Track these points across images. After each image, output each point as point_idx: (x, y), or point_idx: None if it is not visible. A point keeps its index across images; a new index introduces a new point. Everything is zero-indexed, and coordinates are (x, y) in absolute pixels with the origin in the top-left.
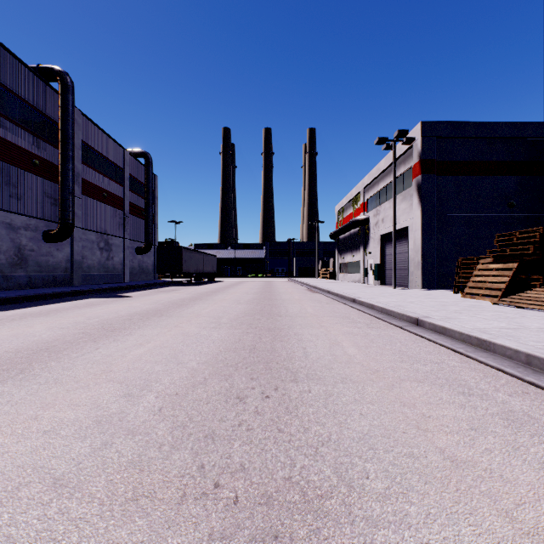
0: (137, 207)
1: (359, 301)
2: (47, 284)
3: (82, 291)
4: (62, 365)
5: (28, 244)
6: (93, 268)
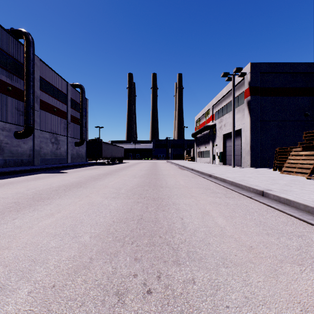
0: (75, 118)
1: (214, 176)
2: (17, 164)
3: (37, 169)
4: None
5: (4, 139)
6: (47, 154)
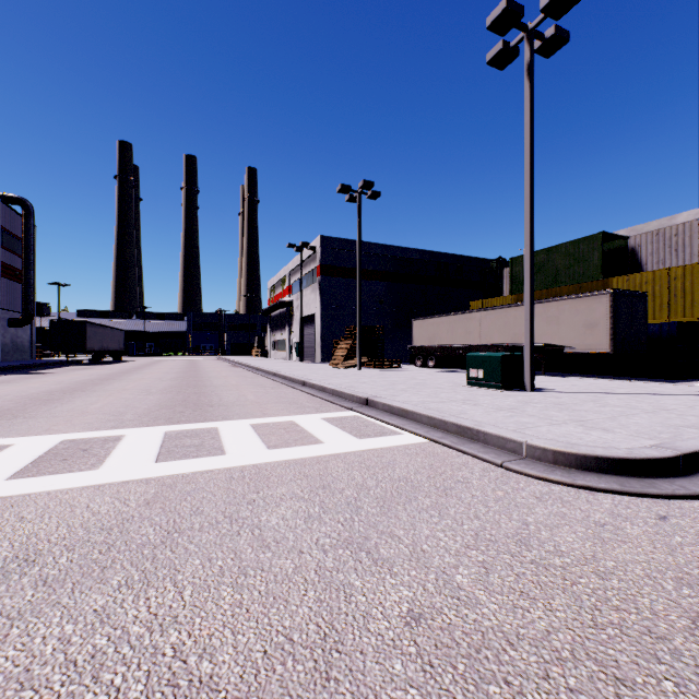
0: (9, 267)
1: (260, 369)
2: None
3: None
4: (99, 389)
5: None
6: None
